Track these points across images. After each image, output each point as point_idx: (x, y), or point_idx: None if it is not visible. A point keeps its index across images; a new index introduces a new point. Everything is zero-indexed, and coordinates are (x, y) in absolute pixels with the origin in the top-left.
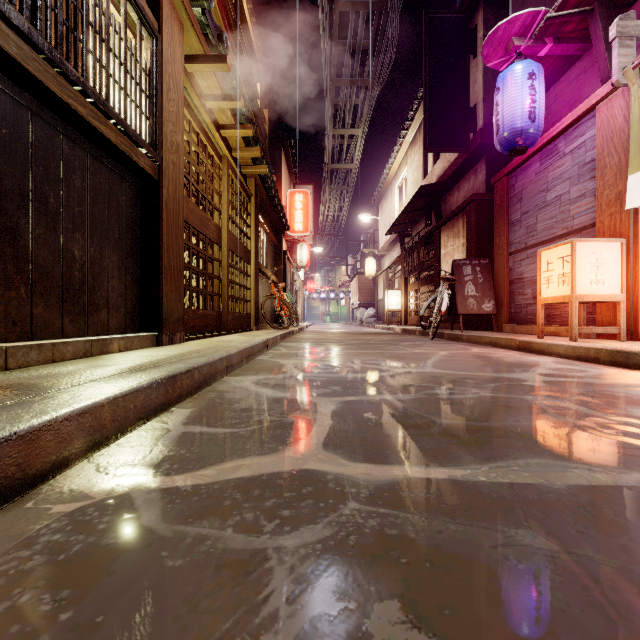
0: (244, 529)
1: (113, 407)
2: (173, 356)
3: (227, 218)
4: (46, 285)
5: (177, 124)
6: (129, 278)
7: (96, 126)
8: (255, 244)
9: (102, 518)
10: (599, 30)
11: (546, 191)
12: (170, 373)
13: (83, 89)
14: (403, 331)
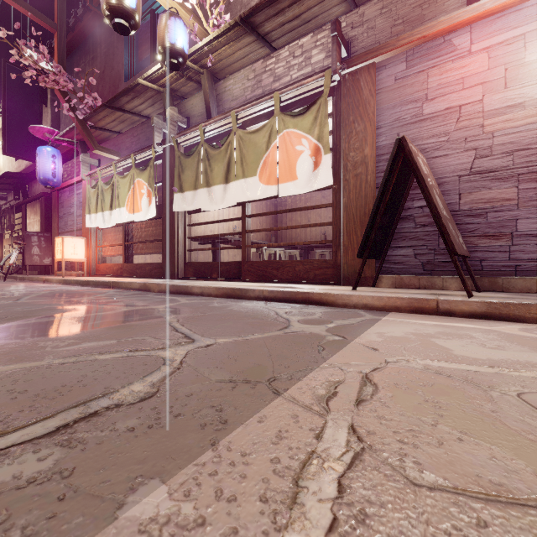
0: None
1: None
2: None
3: None
4: None
5: None
6: None
7: None
8: None
9: None
10: (81, 152)
11: (71, 207)
12: None
13: None
14: None
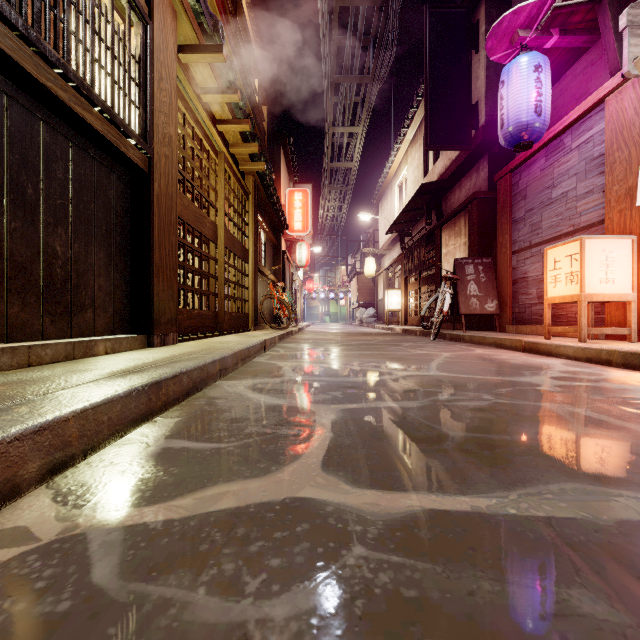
0: (220, 589)
1: (81, 421)
2: (162, 359)
3: (224, 215)
4: (23, 283)
5: (170, 115)
6: (118, 276)
7: (79, 113)
8: (253, 243)
9: (43, 571)
10: (608, 20)
11: (551, 188)
12: (153, 379)
13: (64, 72)
14: (403, 331)
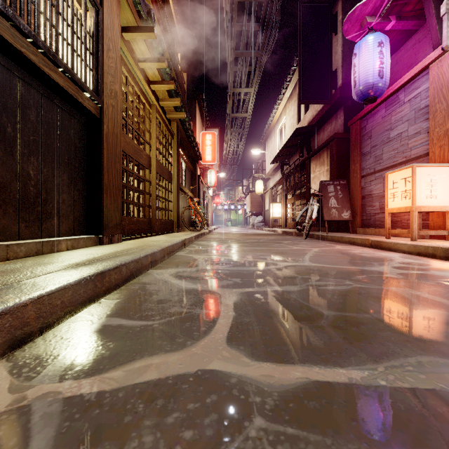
0: None
1: (38, 305)
2: (107, 254)
3: (155, 150)
4: (4, 198)
5: (115, 76)
6: (77, 193)
7: (46, 72)
8: (176, 169)
9: None
10: (432, 9)
11: (390, 130)
12: (99, 270)
13: (34, 41)
14: (283, 232)
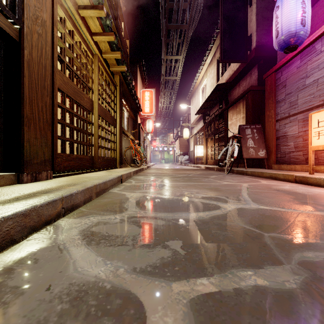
0: None
1: None
2: None
3: (97, 95)
4: None
5: (43, 4)
6: None
7: None
8: (119, 115)
9: None
10: None
11: (305, 78)
12: None
13: None
14: (206, 168)
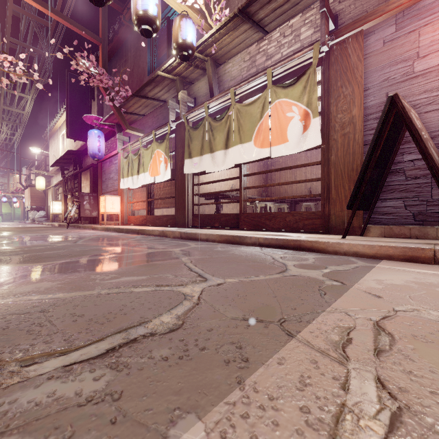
0: None
1: None
2: None
3: None
4: None
5: None
6: None
7: None
8: None
9: None
10: (117, 132)
11: (110, 174)
12: None
13: None
14: (59, 225)
